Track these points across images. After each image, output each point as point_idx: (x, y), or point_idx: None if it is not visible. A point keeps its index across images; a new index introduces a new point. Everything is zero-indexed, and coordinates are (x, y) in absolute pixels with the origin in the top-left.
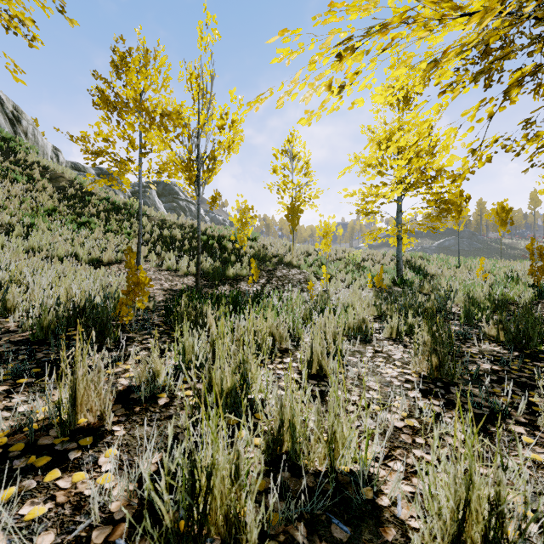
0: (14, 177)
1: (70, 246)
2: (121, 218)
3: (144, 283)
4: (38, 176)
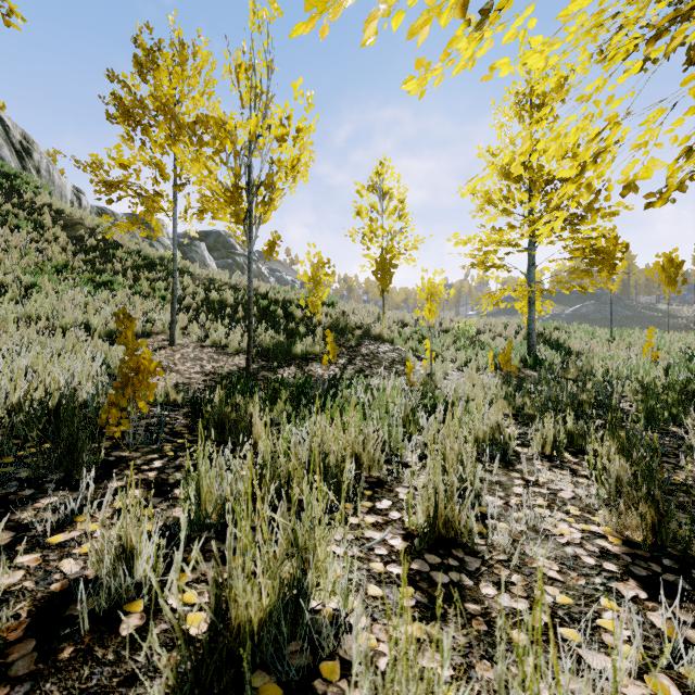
0: (16, 223)
1: (80, 313)
2: (154, 277)
3: (149, 370)
4: (49, 222)
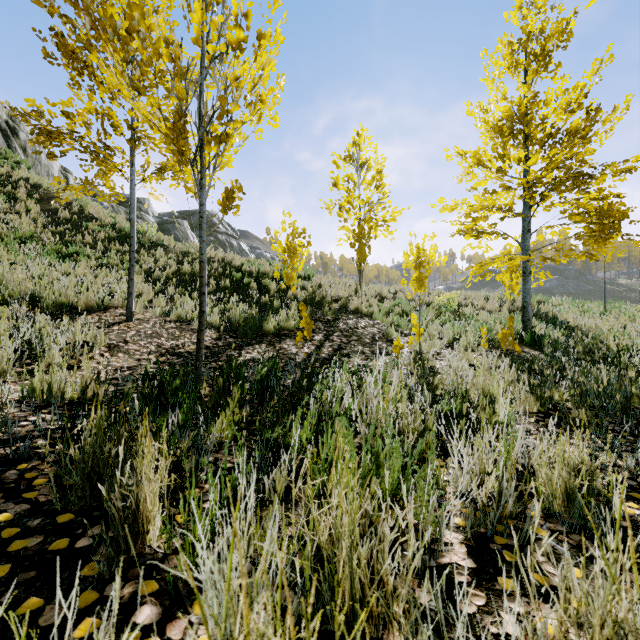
0: None
1: (30, 285)
2: (126, 249)
3: None
4: (23, 195)
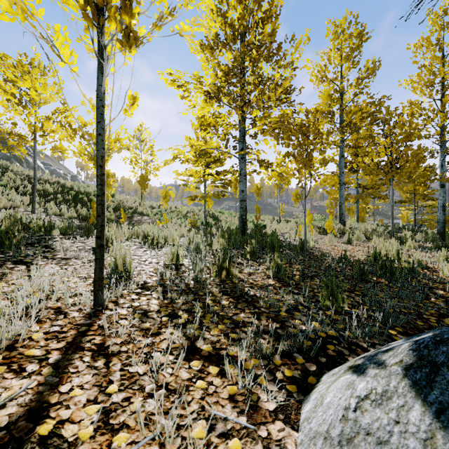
0: None
1: None
2: None
3: None
4: None
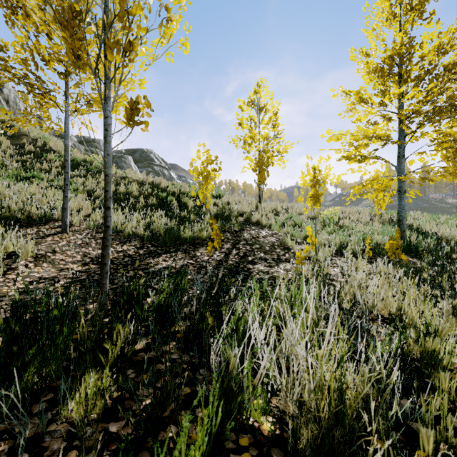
0: None
1: None
2: (75, 174)
3: None
4: None
